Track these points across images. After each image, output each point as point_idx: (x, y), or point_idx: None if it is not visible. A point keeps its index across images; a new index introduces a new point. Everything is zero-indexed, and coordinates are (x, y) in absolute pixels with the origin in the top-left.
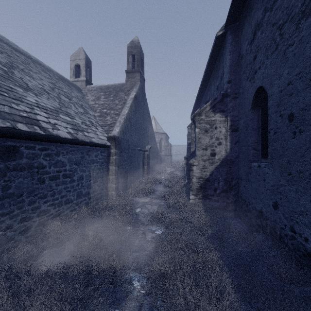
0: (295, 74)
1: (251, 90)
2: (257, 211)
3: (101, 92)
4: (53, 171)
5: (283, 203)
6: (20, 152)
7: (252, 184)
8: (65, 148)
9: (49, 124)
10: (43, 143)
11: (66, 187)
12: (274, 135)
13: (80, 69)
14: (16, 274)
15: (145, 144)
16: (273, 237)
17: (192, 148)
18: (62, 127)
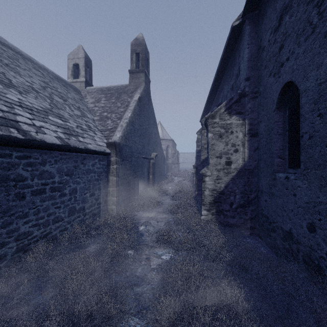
0: None
1: (276, 86)
2: (284, 232)
3: (102, 94)
4: (37, 184)
5: (323, 225)
6: None
7: (277, 199)
8: (54, 156)
9: (32, 127)
10: (23, 150)
11: (55, 203)
12: (309, 140)
13: (79, 69)
14: None
15: (150, 151)
16: (308, 267)
17: (202, 156)
18: (51, 131)
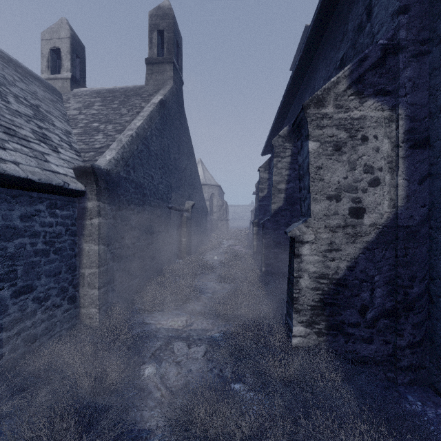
0: None
1: None
2: None
3: (97, 97)
4: None
5: None
6: None
7: None
8: None
9: None
10: None
11: None
12: None
13: (60, 57)
14: None
15: (184, 199)
16: None
17: (274, 205)
18: None
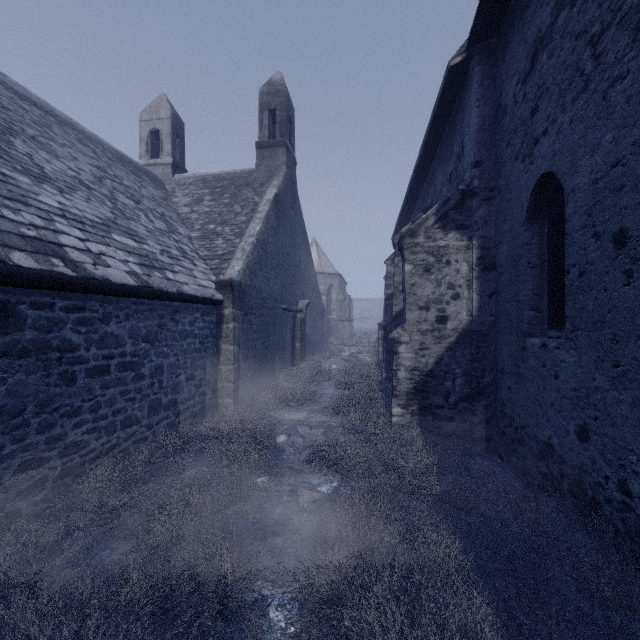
0: (630, 141)
1: (527, 180)
2: (539, 443)
3: (204, 188)
4: (96, 357)
5: (600, 428)
6: (18, 315)
7: (528, 385)
8: (124, 306)
9: (87, 254)
10: (73, 296)
11: (126, 392)
12: (579, 278)
13: (161, 140)
14: (5, 592)
15: (297, 297)
16: (577, 503)
17: (395, 307)
18: (118, 261)
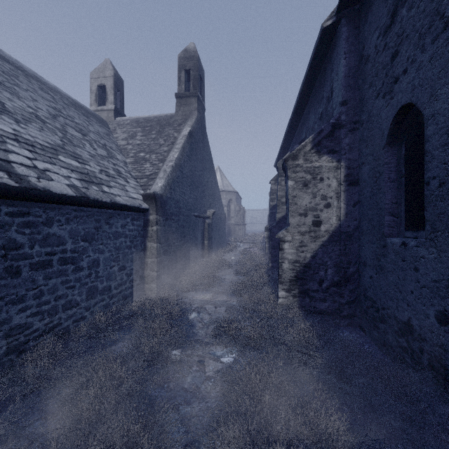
0: None
1: (387, 112)
2: (399, 323)
3: (137, 127)
4: (39, 254)
5: None
6: None
7: (388, 275)
8: (65, 212)
9: (32, 170)
10: (18, 203)
11: (66, 281)
12: (439, 188)
13: (106, 92)
14: None
15: (206, 207)
16: (437, 376)
17: (278, 214)
18: (60, 176)
